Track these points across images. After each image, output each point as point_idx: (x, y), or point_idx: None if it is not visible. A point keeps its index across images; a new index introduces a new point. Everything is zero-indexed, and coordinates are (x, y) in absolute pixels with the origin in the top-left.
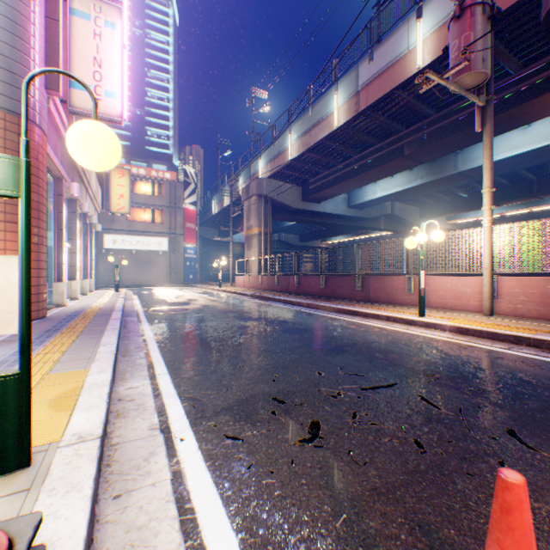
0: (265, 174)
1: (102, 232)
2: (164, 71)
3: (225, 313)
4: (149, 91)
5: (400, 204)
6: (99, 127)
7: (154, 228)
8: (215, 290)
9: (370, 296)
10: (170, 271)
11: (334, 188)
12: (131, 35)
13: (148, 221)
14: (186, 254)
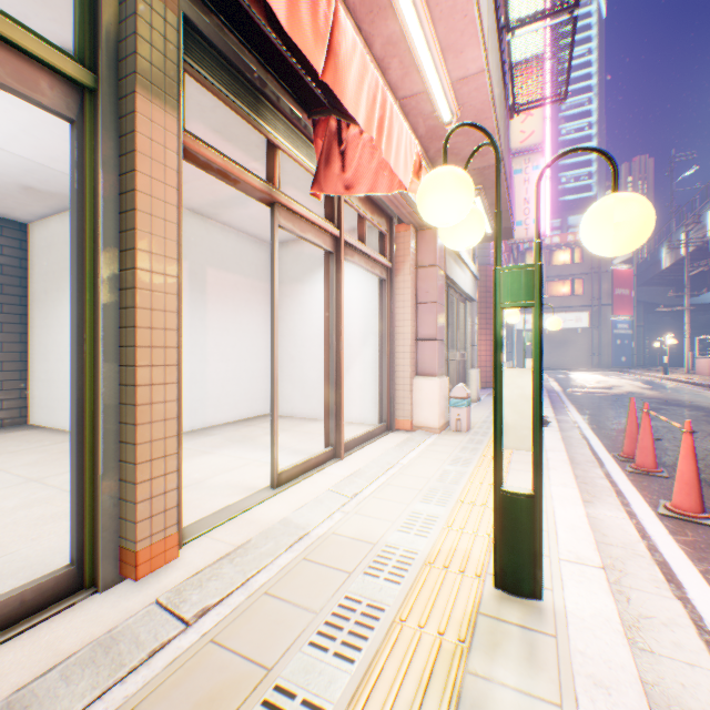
0: None
1: None
2: (582, 92)
3: (647, 399)
4: (561, 129)
5: None
6: (555, 320)
7: (568, 302)
8: (654, 378)
9: None
10: (590, 353)
11: None
12: None
13: (561, 294)
14: (614, 330)
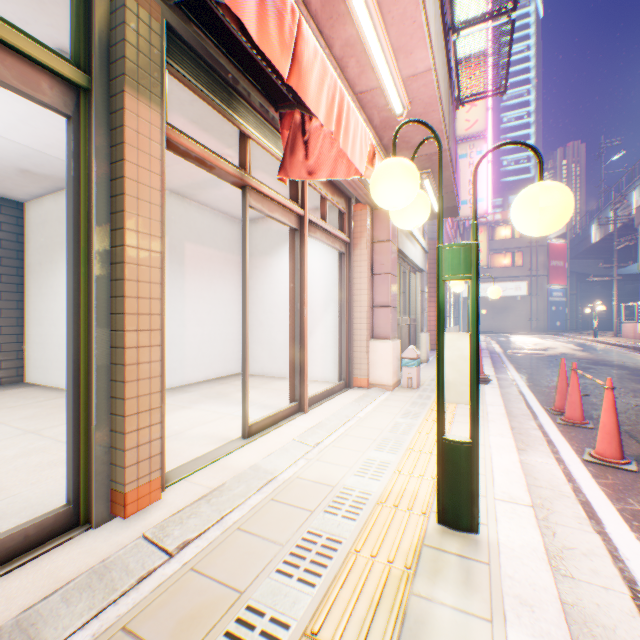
0: None
1: None
2: (521, 84)
3: (578, 359)
4: (503, 117)
5: None
6: (495, 289)
7: (509, 272)
8: (585, 341)
9: None
10: (528, 318)
11: None
12: None
13: (502, 266)
14: (549, 298)
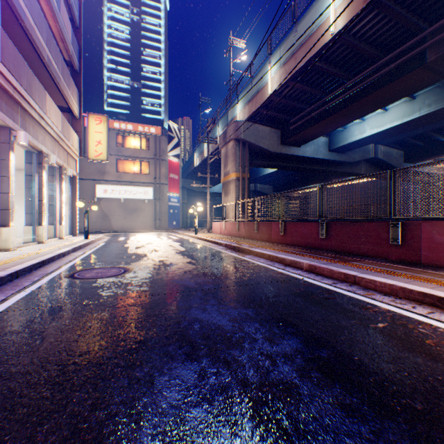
0: (242, 117)
1: (94, 183)
2: (157, 49)
3: (173, 285)
4: (144, 67)
5: (383, 147)
6: None
7: (140, 178)
8: (190, 237)
9: (424, 257)
10: (155, 218)
11: (319, 125)
12: (129, 21)
13: (135, 172)
14: (170, 203)
